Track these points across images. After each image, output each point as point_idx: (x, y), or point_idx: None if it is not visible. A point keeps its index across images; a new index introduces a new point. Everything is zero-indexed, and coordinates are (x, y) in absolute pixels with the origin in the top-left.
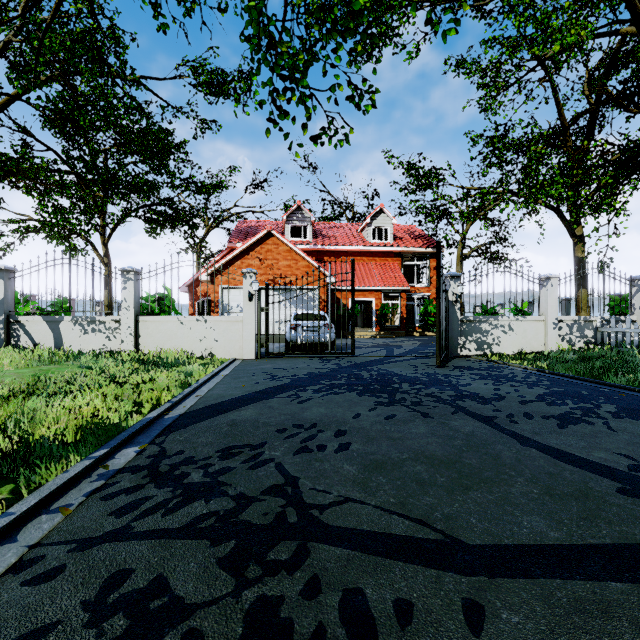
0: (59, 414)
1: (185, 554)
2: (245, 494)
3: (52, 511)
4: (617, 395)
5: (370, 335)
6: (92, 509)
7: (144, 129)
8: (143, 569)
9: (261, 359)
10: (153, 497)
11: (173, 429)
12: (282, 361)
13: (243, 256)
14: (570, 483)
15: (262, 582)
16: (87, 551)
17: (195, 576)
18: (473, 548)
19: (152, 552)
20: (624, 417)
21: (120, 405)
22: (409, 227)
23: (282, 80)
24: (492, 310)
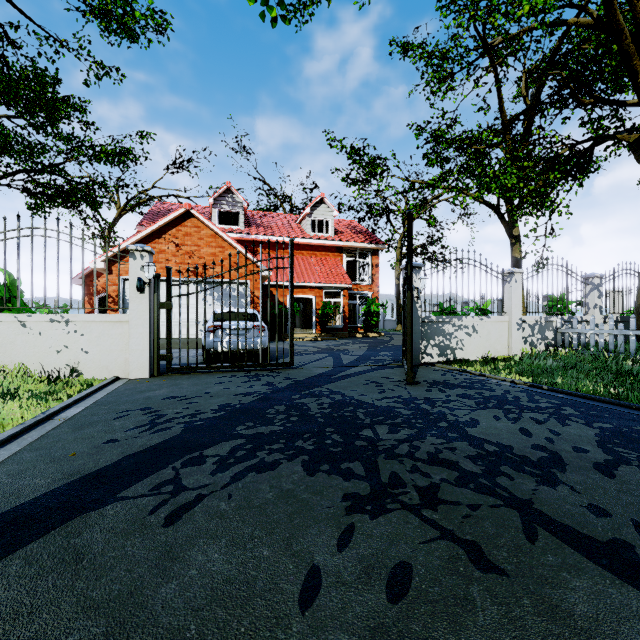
0: None
1: None
2: None
3: None
4: None
5: (310, 337)
6: None
7: (12, 64)
8: None
9: (158, 377)
10: None
11: None
12: (189, 381)
13: (153, 239)
14: None
15: None
16: None
17: None
18: None
19: None
20: None
21: None
22: (350, 222)
23: None
24: (451, 309)
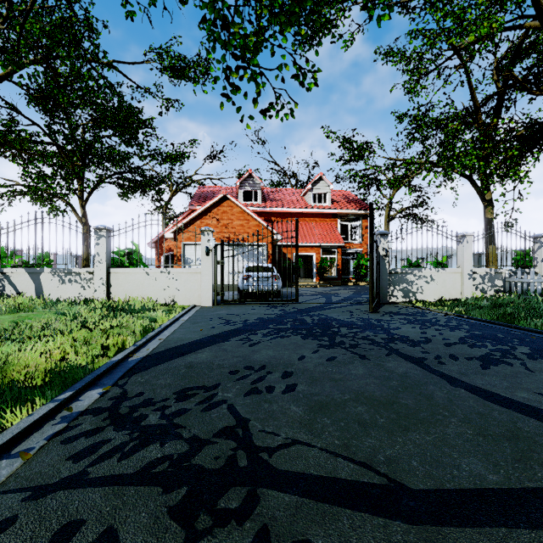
0: (30, 358)
1: (137, 503)
2: (198, 437)
3: (13, 456)
4: (528, 338)
5: (311, 284)
6: (51, 453)
7: (116, 107)
8: (94, 520)
9: (217, 306)
10: (111, 440)
11: (135, 371)
12: (235, 307)
13: (202, 216)
14: (500, 423)
15: (212, 534)
16: (41, 500)
17: (145, 528)
18: (417, 493)
19: (105, 501)
20: (538, 358)
21: (88, 349)
22: (344, 192)
23: (235, 58)
24: (416, 263)
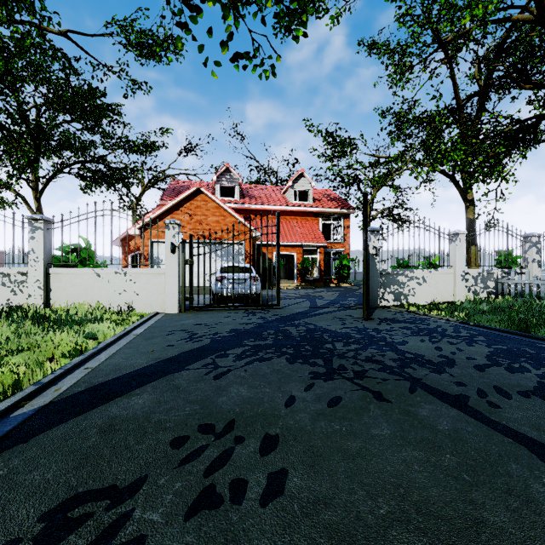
0: None
1: None
2: None
3: None
4: None
5: (292, 286)
6: None
7: (74, 86)
8: None
9: (185, 313)
10: None
11: (5, 444)
12: (206, 315)
13: (173, 211)
14: None
15: None
16: None
17: None
18: None
19: None
20: None
21: None
22: (326, 191)
23: None
24: (406, 263)
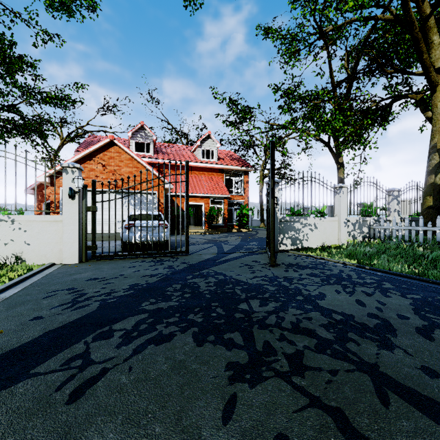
0: None
1: None
2: None
3: None
4: None
5: (201, 232)
6: None
7: None
8: None
9: (85, 263)
10: None
11: None
12: (109, 265)
13: (85, 161)
14: None
15: None
16: None
17: None
18: None
19: None
20: None
21: None
22: (228, 152)
23: None
24: (299, 212)
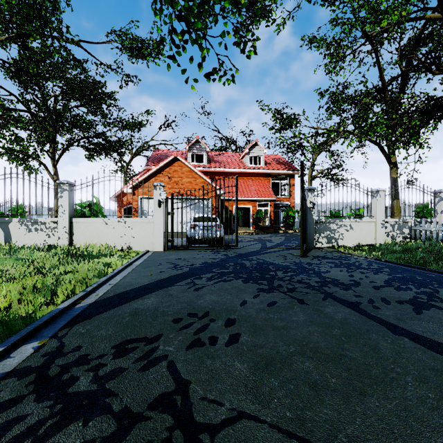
0: None
1: None
2: (130, 409)
3: None
4: None
5: (248, 232)
6: None
7: (83, 80)
8: None
9: (168, 251)
10: (26, 417)
11: (79, 320)
12: (184, 252)
13: (156, 175)
14: None
15: None
16: None
17: None
18: None
19: None
20: None
21: (35, 296)
22: (275, 156)
23: (180, 21)
24: (337, 214)
